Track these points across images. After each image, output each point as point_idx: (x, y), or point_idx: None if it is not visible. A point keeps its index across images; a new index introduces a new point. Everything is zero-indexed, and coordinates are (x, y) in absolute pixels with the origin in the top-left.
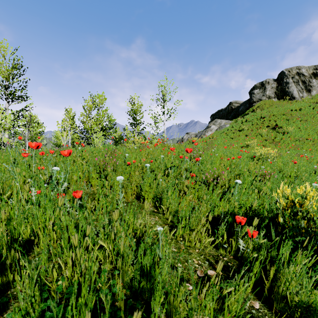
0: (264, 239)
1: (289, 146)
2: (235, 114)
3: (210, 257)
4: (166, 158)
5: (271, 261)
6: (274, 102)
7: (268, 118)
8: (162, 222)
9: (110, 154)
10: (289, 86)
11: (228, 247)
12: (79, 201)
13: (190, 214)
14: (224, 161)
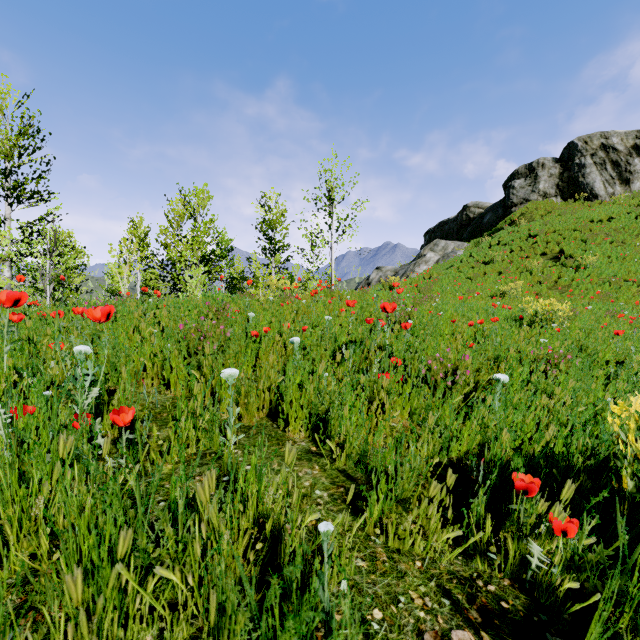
0: (591, 539)
1: (589, 295)
2: (475, 230)
3: (453, 583)
4: (336, 322)
5: (617, 602)
6: (555, 205)
7: (543, 236)
8: (330, 480)
9: (216, 313)
10: (587, 172)
11: (496, 555)
12: (128, 433)
13: (395, 462)
14: (461, 327)
